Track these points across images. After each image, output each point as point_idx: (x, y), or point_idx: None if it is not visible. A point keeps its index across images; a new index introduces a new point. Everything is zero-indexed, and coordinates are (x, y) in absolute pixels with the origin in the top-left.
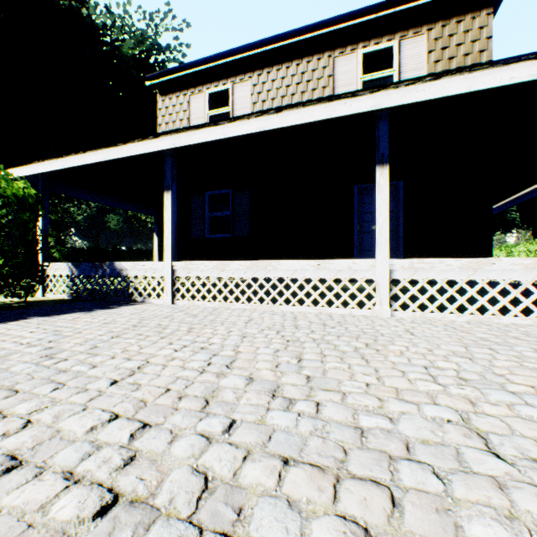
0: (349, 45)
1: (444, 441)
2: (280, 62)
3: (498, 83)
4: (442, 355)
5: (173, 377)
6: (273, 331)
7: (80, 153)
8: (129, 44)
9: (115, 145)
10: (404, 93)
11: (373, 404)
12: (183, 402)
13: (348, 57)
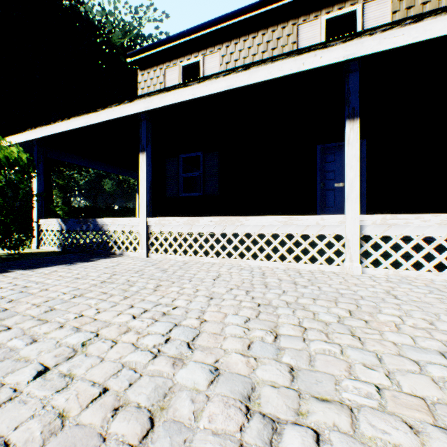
0: (312, 12)
1: None
2: (247, 33)
3: None
4: None
5: (118, 363)
6: (241, 291)
7: (66, 119)
8: (118, 35)
9: (95, 111)
10: (380, 39)
11: (406, 440)
12: (116, 421)
13: (312, 23)
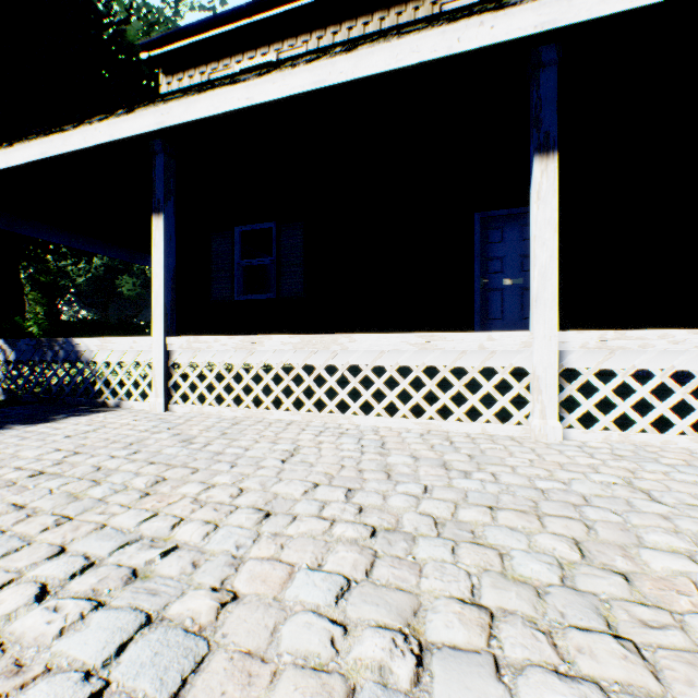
0: None
1: None
2: (354, 16)
3: None
4: None
5: None
6: (337, 491)
7: (4, 146)
8: (137, 28)
9: (60, 129)
10: None
11: None
12: None
13: (465, 3)
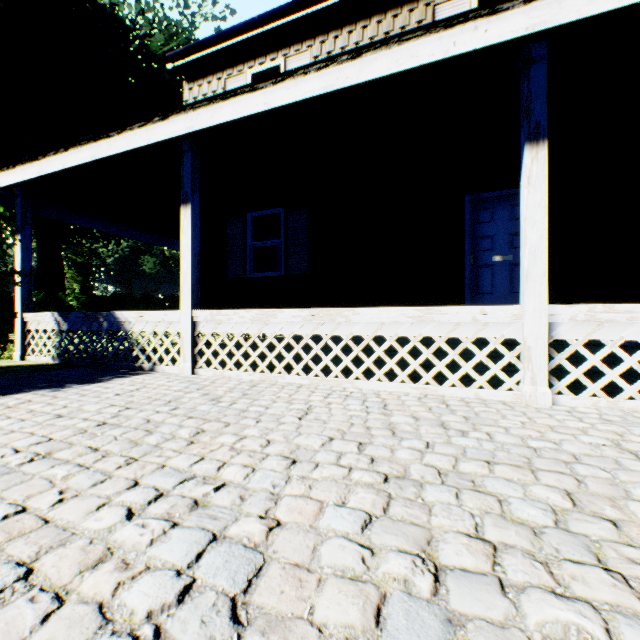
0: None
1: None
2: (353, 20)
3: None
4: None
5: None
6: (350, 445)
7: (61, 151)
8: (159, 40)
9: (106, 136)
10: None
11: None
12: None
13: (456, 3)
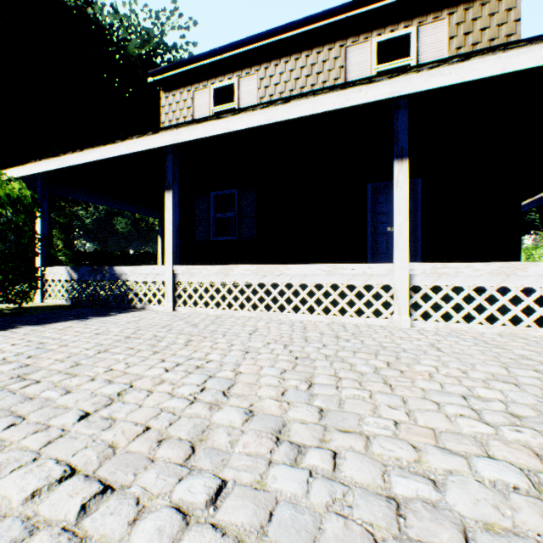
0: (362, 34)
1: (518, 528)
2: (289, 54)
3: (538, 62)
4: (481, 379)
5: (156, 408)
6: (279, 345)
7: (78, 151)
8: (135, 44)
9: (113, 142)
10: (428, 77)
11: (407, 455)
12: (162, 449)
13: (361, 46)
